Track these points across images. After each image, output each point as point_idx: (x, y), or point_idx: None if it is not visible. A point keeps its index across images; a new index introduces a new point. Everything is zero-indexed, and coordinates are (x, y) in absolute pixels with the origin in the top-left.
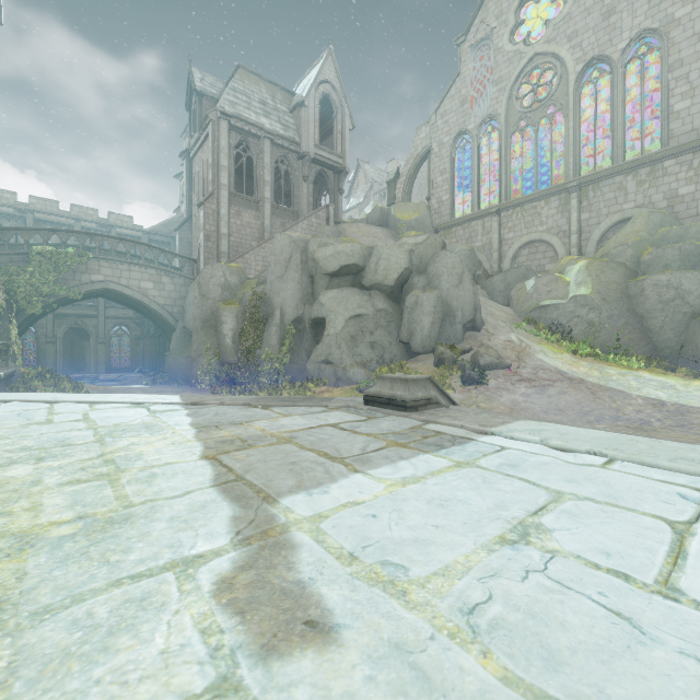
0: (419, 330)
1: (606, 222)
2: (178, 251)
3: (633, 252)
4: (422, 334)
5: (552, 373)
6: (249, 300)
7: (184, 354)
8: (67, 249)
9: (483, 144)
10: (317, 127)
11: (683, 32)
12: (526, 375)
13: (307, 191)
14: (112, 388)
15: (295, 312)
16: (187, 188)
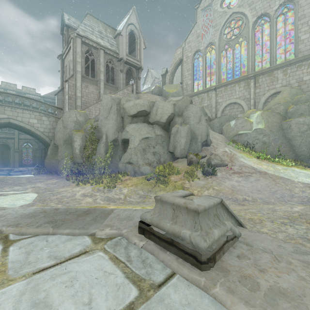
0: (179, 146)
1: (268, 93)
2: (56, 105)
3: (284, 107)
4: (180, 147)
5: (250, 169)
6: (89, 129)
7: (54, 158)
8: None
9: (207, 59)
10: (127, 46)
11: (305, 1)
12: (236, 170)
13: (122, 77)
14: (7, 178)
15: (113, 136)
16: (61, 74)
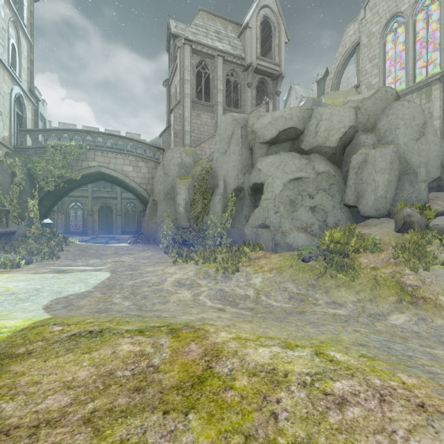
0: (370, 191)
1: None
2: None
3: None
4: (375, 194)
5: None
6: (199, 174)
7: (153, 221)
8: (71, 143)
9: None
10: (259, 43)
11: None
12: None
13: (251, 96)
14: (93, 246)
15: (236, 181)
16: (167, 106)
